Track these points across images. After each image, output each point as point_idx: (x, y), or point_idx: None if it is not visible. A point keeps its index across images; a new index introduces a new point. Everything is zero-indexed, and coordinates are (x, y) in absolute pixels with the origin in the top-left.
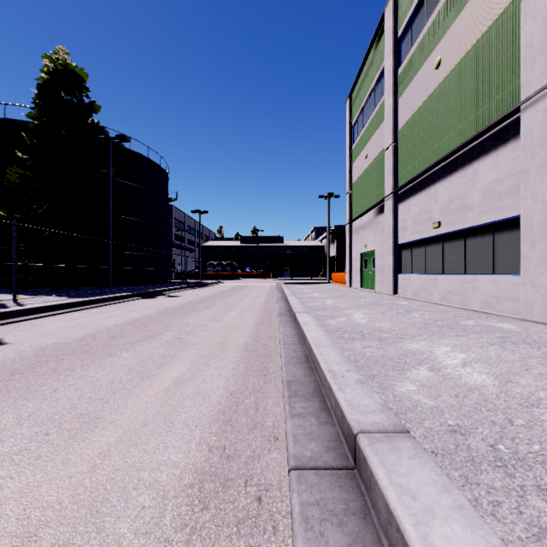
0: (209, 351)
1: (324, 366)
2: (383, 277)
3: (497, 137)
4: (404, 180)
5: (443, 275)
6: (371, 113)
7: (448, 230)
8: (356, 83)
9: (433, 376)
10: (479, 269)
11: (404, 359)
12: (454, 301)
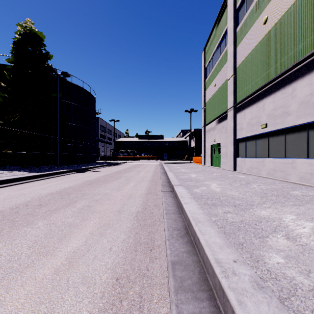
0: (108, 220)
1: (209, 252)
2: (226, 159)
3: (312, 64)
4: (241, 98)
5: (269, 159)
6: (218, 58)
7: (273, 129)
8: (208, 41)
9: (292, 245)
10: (296, 155)
11: (260, 225)
12: (277, 176)
